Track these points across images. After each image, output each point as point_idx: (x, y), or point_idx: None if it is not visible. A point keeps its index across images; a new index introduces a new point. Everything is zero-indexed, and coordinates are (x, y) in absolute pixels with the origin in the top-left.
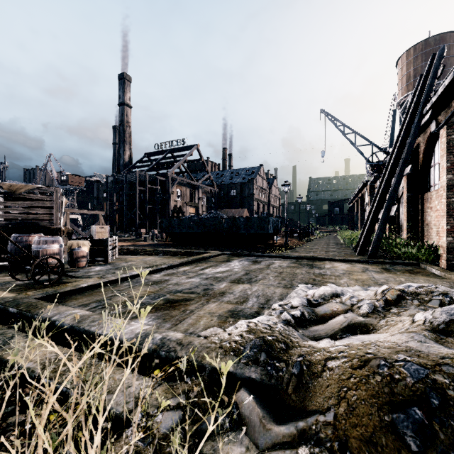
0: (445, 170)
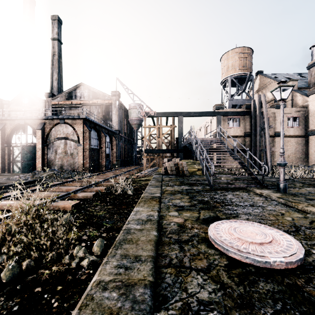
0: (0, 144)
